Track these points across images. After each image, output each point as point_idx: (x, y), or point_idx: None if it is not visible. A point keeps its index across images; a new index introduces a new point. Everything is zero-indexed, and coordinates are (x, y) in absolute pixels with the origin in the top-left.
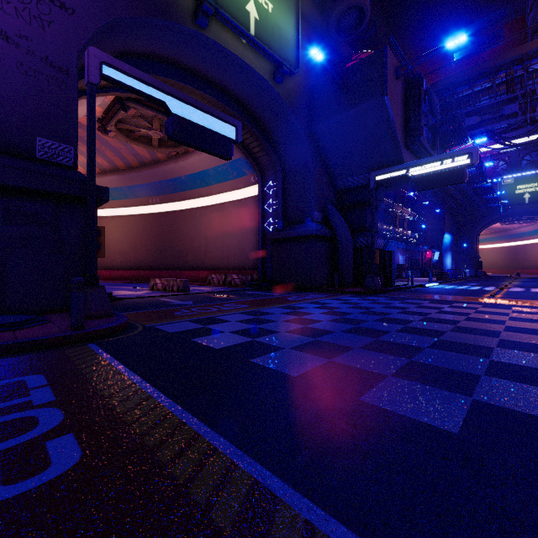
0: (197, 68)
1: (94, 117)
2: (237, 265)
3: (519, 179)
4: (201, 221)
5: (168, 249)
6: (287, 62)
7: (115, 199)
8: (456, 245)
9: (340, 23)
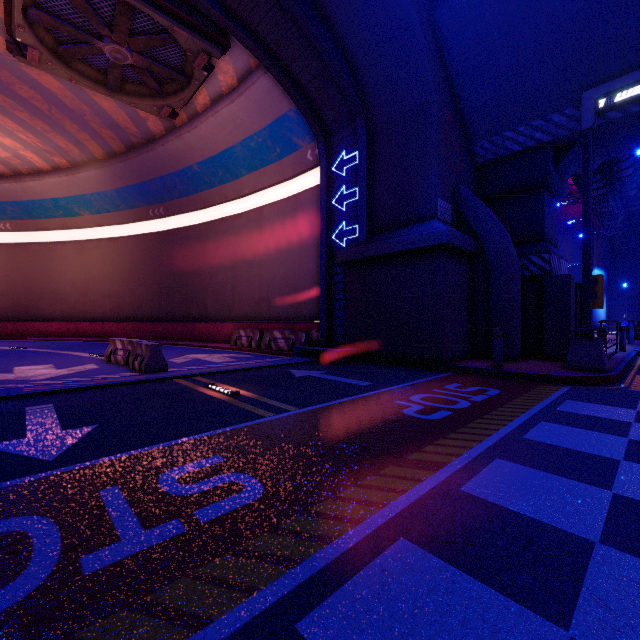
0: None
1: None
2: (283, 313)
3: None
4: (226, 241)
5: (177, 288)
6: None
7: (100, 212)
8: (609, 285)
9: None
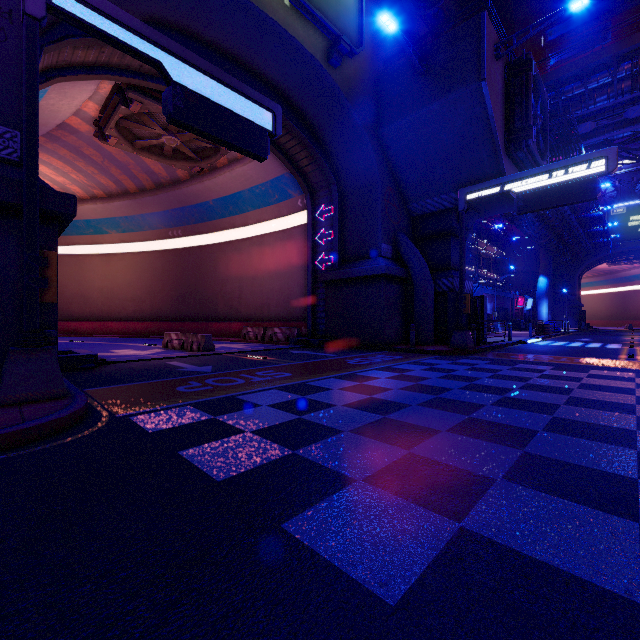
0: (223, 42)
1: (36, 72)
2: (280, 315)
3: (632, 208)
4: (234, 259)
5: (193, 294)
6: (346, 37)
7: (126, 231)
8: (553, 290)
9: None
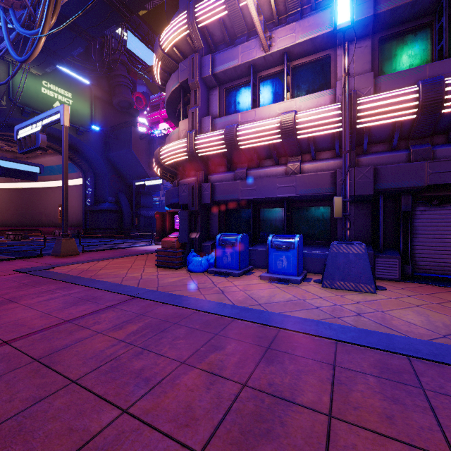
0: None
1: None
2: (74, 224)
3: None
4: (51, 196)
5: (28, 213)
6: (83, 126)
7: None
8: None
9: (120, 105)
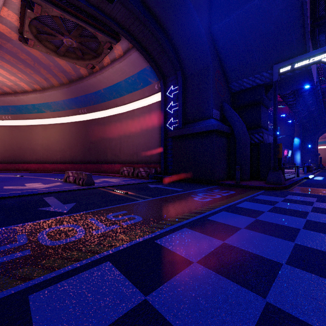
0: None
1: None
2: (144, 159)
3: None
4: (116, 125)
5: (93, 147)
6: None
7: (55, 111)
8: (302, 146)
9: None
